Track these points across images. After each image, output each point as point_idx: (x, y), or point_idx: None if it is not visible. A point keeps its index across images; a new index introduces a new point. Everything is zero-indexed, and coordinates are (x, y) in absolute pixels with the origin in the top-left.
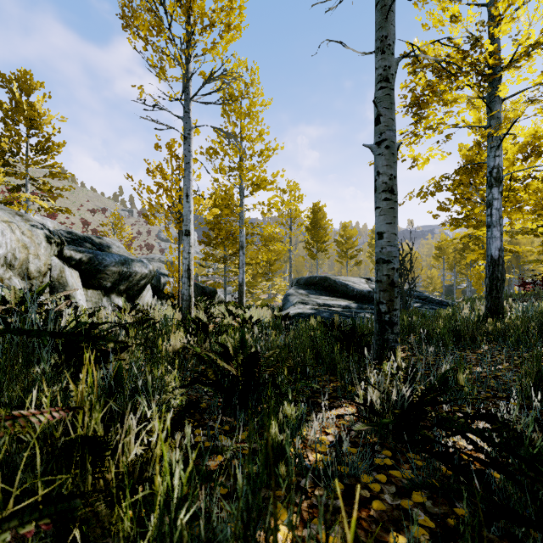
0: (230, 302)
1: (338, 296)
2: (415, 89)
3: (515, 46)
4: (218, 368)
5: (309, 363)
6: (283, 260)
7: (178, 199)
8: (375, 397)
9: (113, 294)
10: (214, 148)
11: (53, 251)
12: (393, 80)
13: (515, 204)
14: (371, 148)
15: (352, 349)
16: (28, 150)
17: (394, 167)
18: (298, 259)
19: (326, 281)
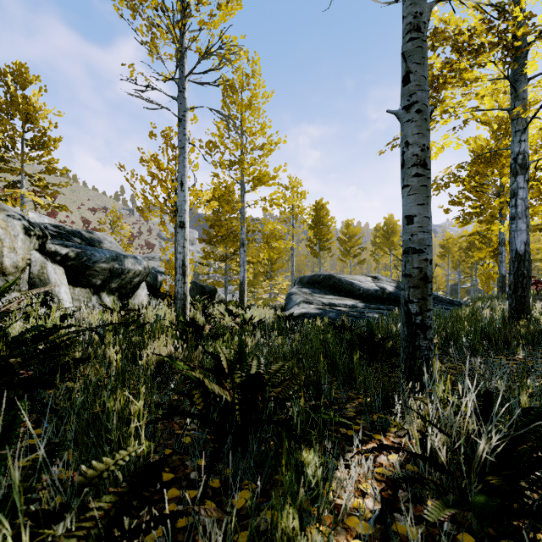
0: (230, 301)
1: (343, 295)
2: (432, 67)
3: (541, 21)
4: (207, 391)
5: (323, 376)
6: (285, 259)
7: (174, 191)
8: (437, 442)
9: (103, 293)
10: (214, 142)
11: (33, 244)
12: (425, 29)
13: (538, 195)
14: (397, 114)
15: (370, 356)
16: (23, 145)
17: (426, 136)
18: (299, 258)
19: (330, 279)
